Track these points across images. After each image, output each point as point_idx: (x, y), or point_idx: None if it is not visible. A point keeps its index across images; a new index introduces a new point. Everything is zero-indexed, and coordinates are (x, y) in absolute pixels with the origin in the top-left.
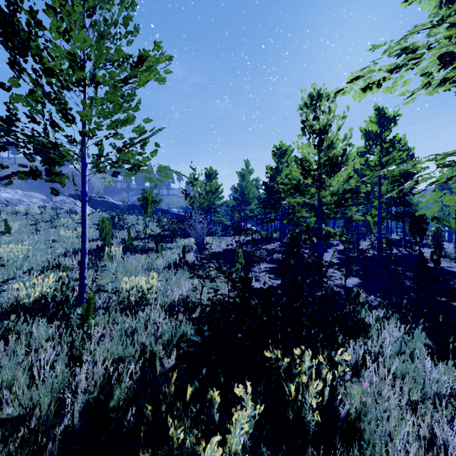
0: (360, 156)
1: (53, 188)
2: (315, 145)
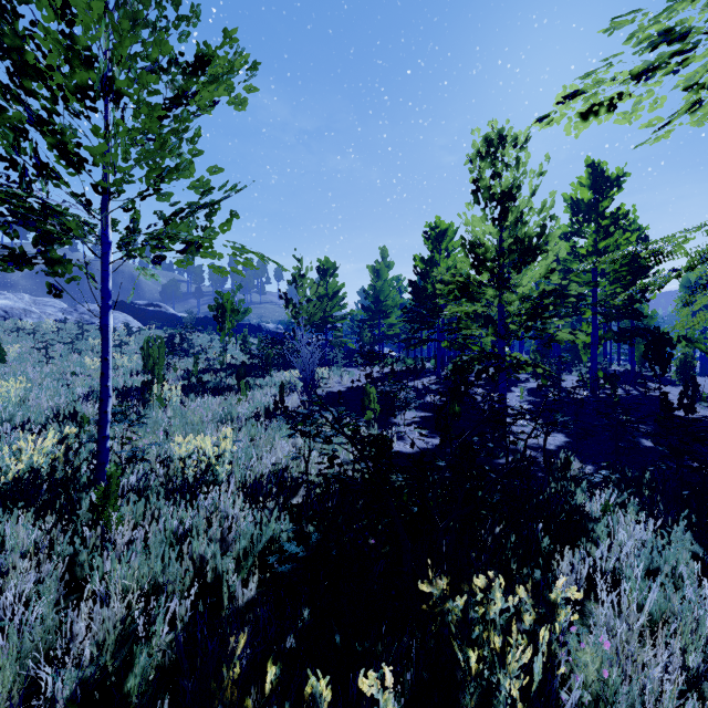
0: (564, 240)
1: (52, 284)
2: (494, 219)
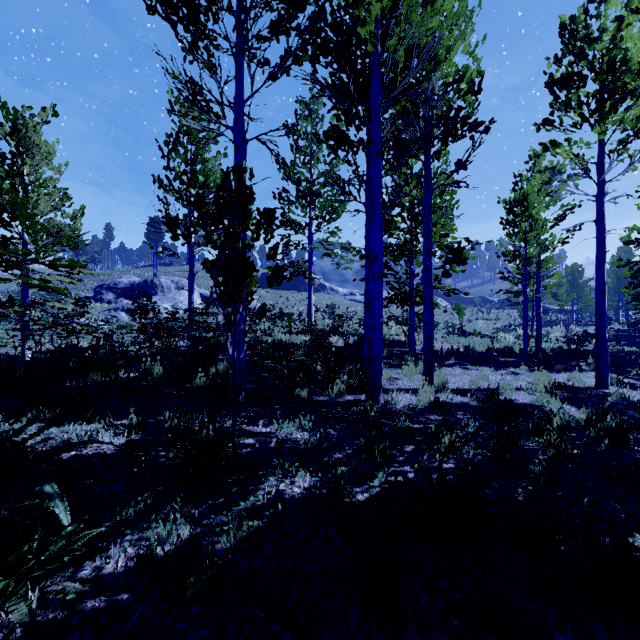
0: None
1: None
2: None
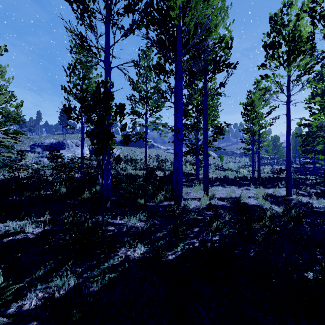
0: None
1: None
2: None
